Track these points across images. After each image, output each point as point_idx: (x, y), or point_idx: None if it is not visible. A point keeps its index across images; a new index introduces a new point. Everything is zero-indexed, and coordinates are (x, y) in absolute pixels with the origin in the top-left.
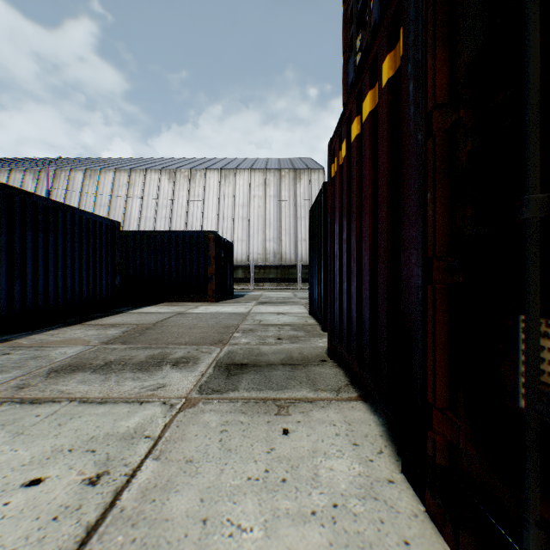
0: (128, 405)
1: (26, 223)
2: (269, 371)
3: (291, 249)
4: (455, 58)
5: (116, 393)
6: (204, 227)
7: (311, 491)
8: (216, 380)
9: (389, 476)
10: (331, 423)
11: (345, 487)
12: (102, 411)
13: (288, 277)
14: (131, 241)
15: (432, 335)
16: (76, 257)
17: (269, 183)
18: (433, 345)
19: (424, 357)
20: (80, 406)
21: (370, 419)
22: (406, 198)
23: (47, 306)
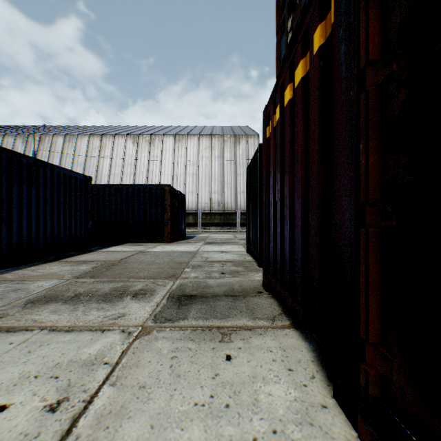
0: (91, 333)
1: (12, 177)
2: (214, 302)
3: (232, 199)
4: (387, 17)
5: (82, 321)
6: (162, 181)
7: (252, 417)
8: (168, 309)
9: (322, 401)
10: (268, 349)
11: (283, 413)
12: (68, 338)
13: (229, 222)
14: (101, 192)
15: (365, 275)
16: (54, 205)
17: (214, 146)
18: (366, 284)
19: (356, 294)
20: (49, 334)
21: (302, 346)
22: (338, 150)
23: (30, 246)
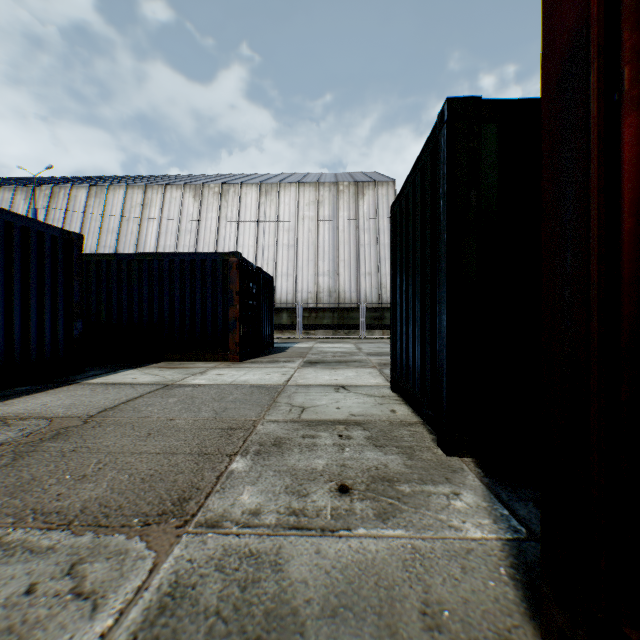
0: None
1: None
2: None
3: (352, 286)
4: None
5: None
6: None
7: None
8: None
9: None
10: None
11: None
12: None
13: (347, 322)
14: (114, 268)
15: None
16: None
17: (323, 200)
18: None
19: None
20: None
21: None
22: None
23: None
